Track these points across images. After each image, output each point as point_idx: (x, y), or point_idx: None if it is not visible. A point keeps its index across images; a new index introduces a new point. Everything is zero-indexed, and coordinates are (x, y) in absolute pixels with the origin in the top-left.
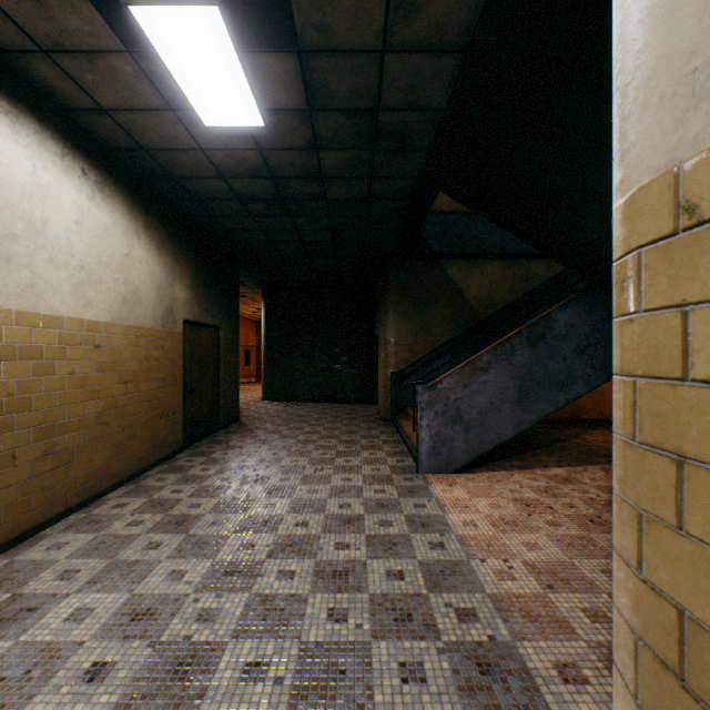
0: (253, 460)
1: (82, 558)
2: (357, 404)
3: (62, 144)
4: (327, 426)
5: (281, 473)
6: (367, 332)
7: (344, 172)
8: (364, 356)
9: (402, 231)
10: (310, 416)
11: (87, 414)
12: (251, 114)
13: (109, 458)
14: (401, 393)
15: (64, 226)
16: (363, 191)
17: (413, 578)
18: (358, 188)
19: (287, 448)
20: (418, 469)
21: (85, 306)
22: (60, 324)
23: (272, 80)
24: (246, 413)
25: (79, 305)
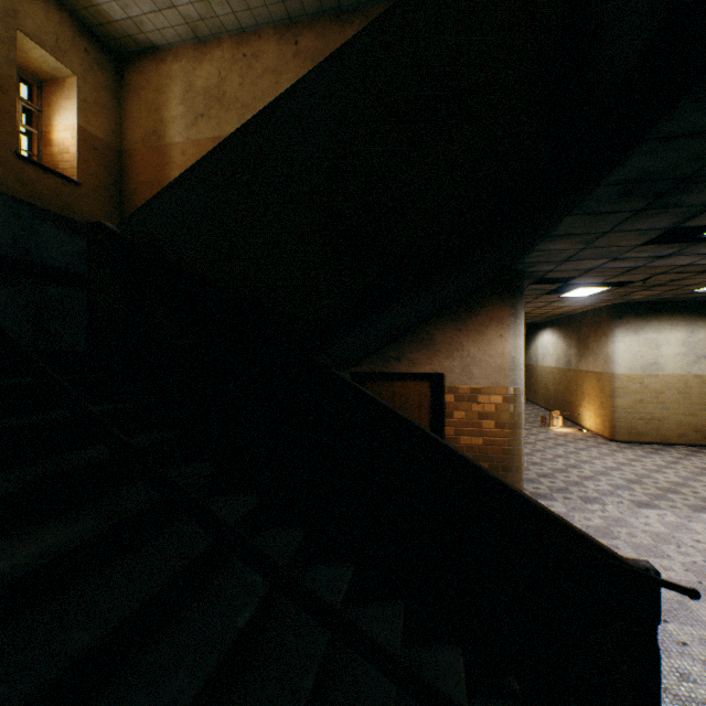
0: None
1: None
2: None
3: None
4: None
5: None
6: None
7: None
8: None
9: None
10: None
11: None
12: None
13: None
14: None
15: None
16: None
17: None
18: None
19: None
20: None
21: None
22: None
23: None
24: None
25: None
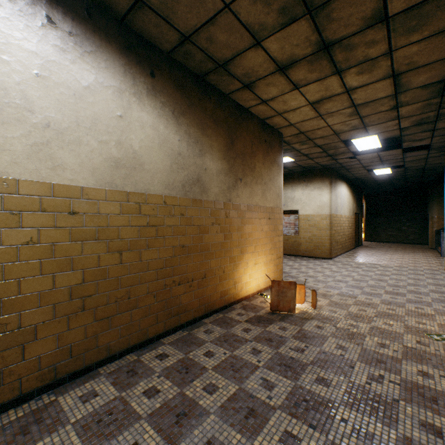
0: (379, 251)
1: (358, 255)
2: (416, 244)
3: (345, 184)
4: (402, 248)
5: (391, 253)
6: (422, 211)
7: (412, 174)
8: (420, 223)
9: (438, 178)
10: (392, 246)
11: (347, 234)
12: (388, 172)
13: (348, 244)
14: (439, 238)
15: (345, 198)
16: (419, 175)
17: (431, 262)
18: (417, 175)
19: (389, 250)
20: (441, 255)
21: (347, 213)
22: (345, 217)
23: (396, 170)
24: (362, 244)
25: (346, 213)
